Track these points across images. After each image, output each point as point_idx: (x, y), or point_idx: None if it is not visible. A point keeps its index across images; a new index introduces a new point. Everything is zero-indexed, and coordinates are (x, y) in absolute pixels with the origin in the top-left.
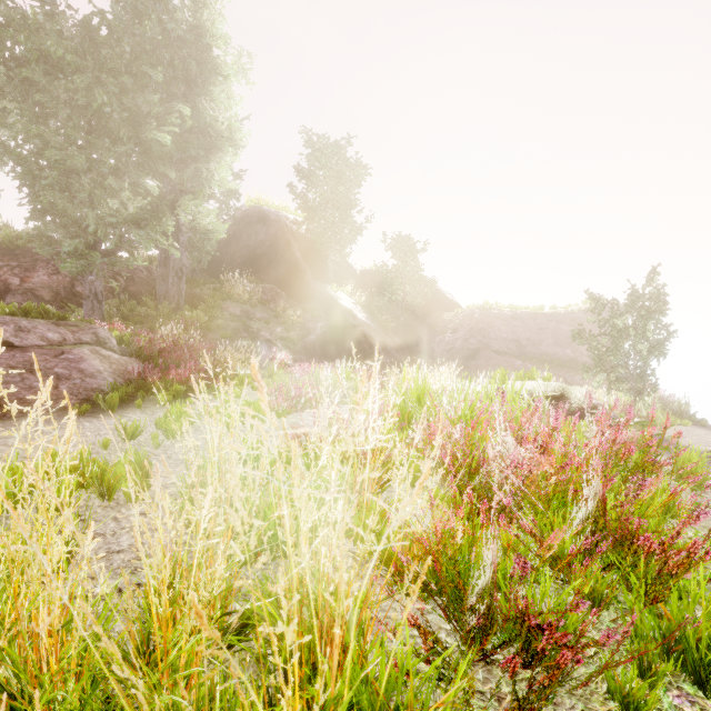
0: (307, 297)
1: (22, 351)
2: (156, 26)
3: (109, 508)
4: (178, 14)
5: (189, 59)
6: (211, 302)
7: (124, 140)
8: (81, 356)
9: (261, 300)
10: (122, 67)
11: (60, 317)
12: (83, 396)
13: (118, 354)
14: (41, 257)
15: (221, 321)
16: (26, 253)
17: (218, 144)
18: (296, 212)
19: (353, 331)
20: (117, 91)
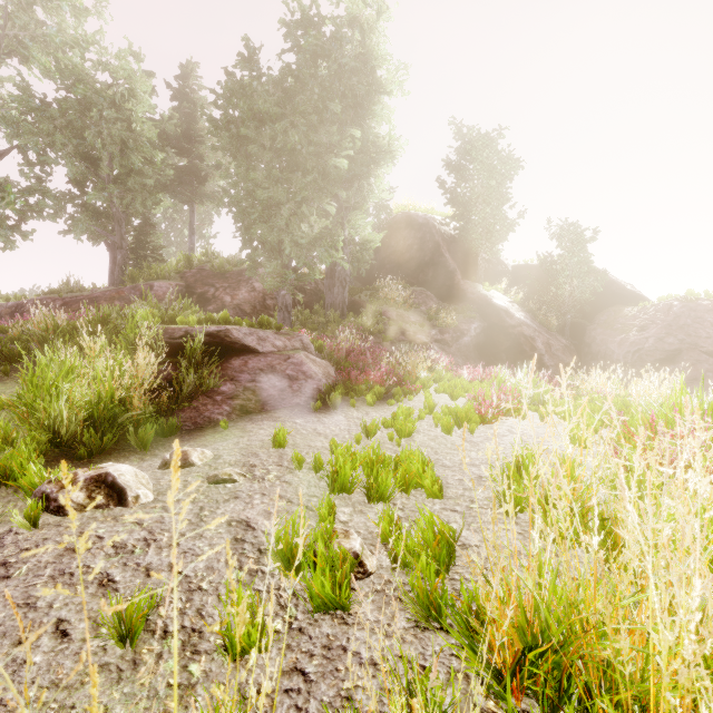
0: (457, 298)
1: (264, 356)
2: (333, 64)
3: (411, 500)
4: (345, 48)
5: (359, 86)
6: (370, 308)
7: (310, 171)
8: (301, 360)
9: (413, 303)
10: (311, 107)
11: (277, 327)
12: (308, 394)
13: (319, 358)
14: (242, 278)
15: (382, 326)
16: (232, 276)
17: (379, 159)
18: (441, 213)
19: (510, 332)
20: (305, 130)
